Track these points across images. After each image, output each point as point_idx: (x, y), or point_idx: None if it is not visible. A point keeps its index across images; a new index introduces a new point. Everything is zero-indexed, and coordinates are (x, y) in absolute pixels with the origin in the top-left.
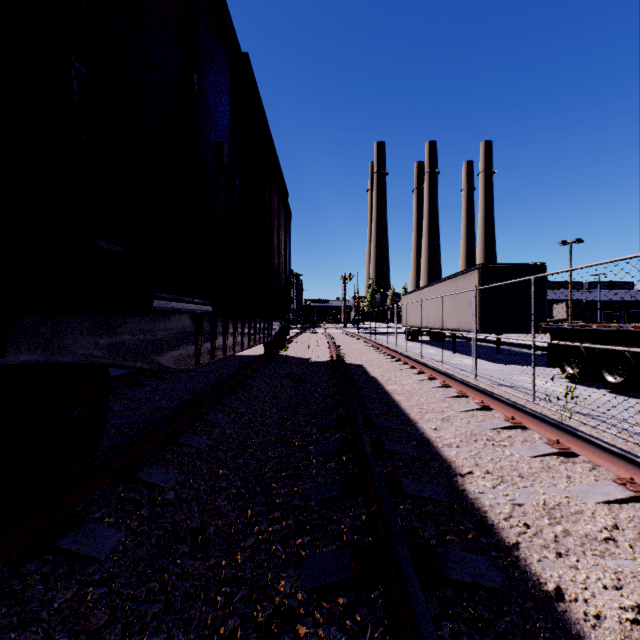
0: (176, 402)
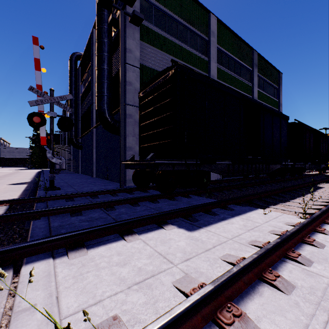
0: None
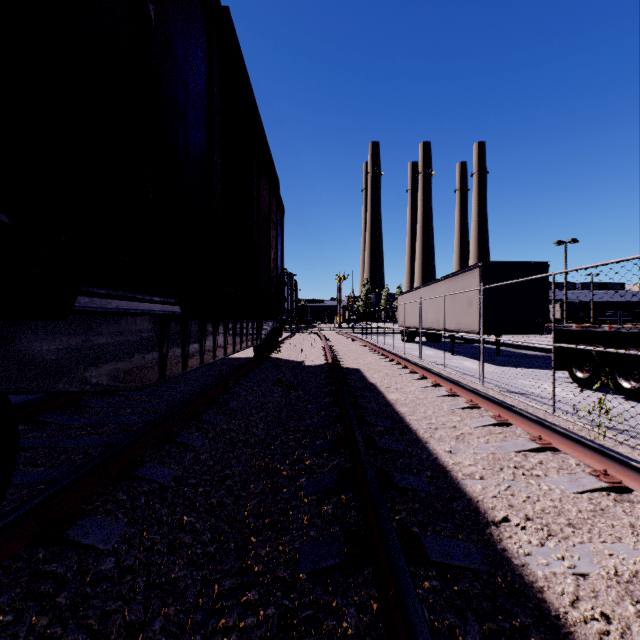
0: (147, 417)
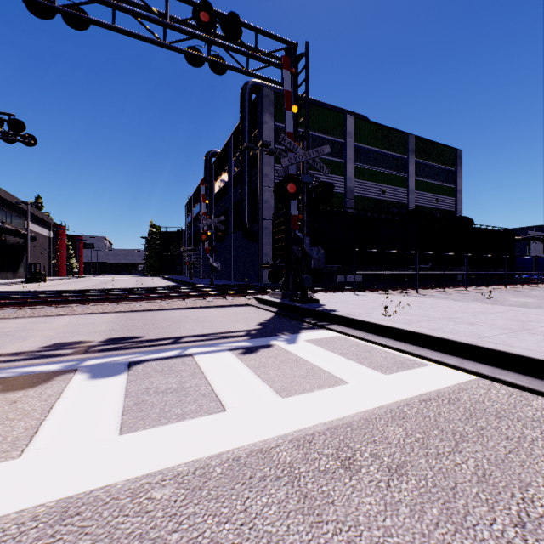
0: None
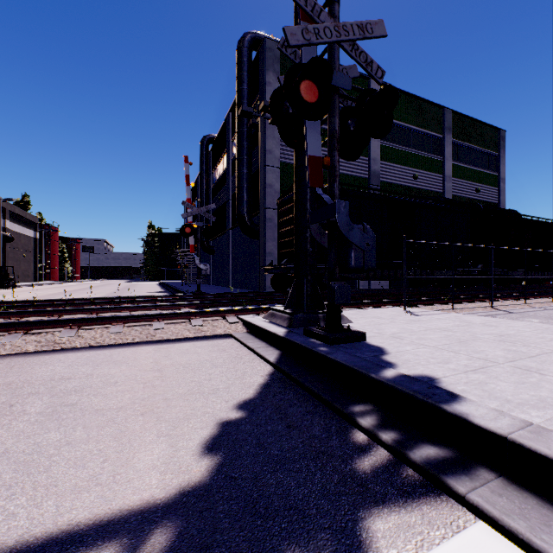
0: None
